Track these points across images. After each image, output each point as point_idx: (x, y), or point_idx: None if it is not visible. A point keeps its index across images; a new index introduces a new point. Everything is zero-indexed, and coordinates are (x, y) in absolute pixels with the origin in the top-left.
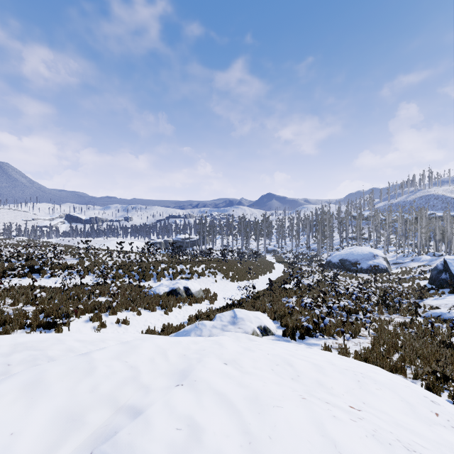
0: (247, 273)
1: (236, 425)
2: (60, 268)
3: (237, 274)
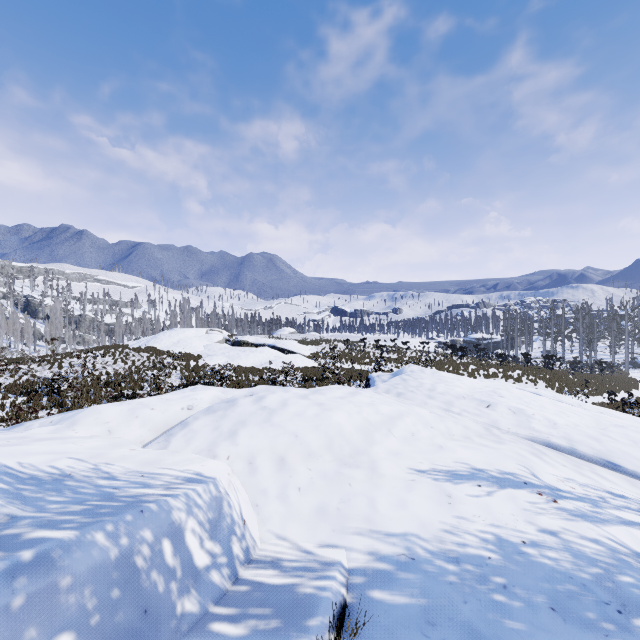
0: (583, 387)
1: (551, 394)
2: (388, 361)
3: (567, 386)
